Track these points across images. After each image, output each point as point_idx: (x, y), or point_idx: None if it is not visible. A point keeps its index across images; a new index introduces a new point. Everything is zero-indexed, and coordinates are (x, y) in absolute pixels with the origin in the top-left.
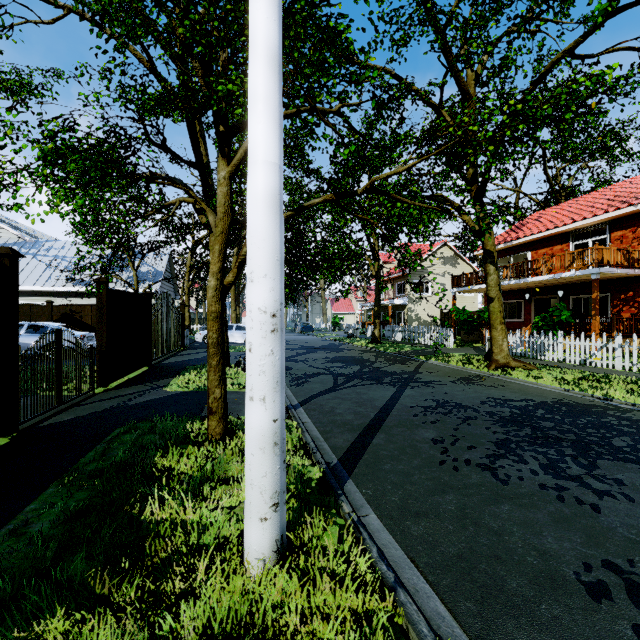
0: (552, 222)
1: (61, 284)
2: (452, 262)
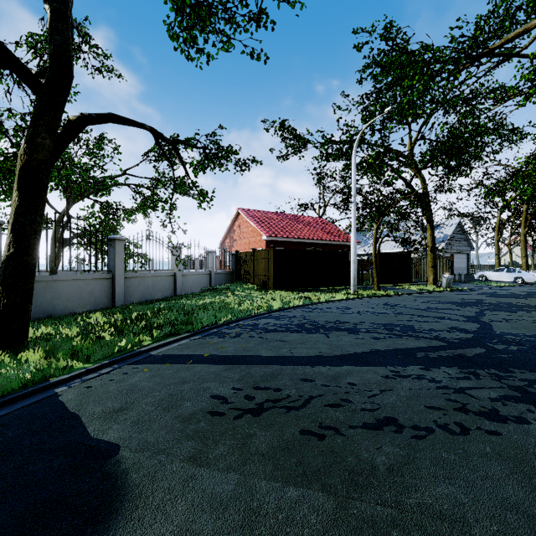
0: None
1: (398, 248)
2: None
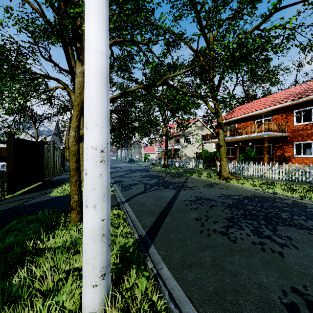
0: (246, 110)
1: None
2: (201, 128)
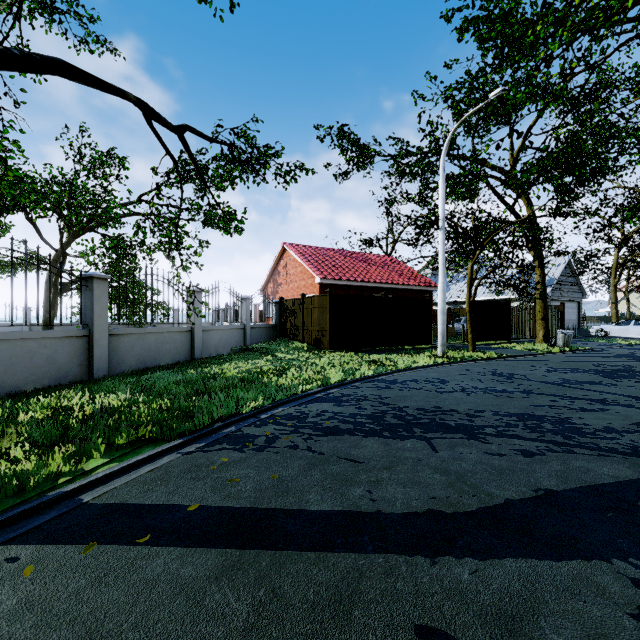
0: None
1: (489, 295)
2: None
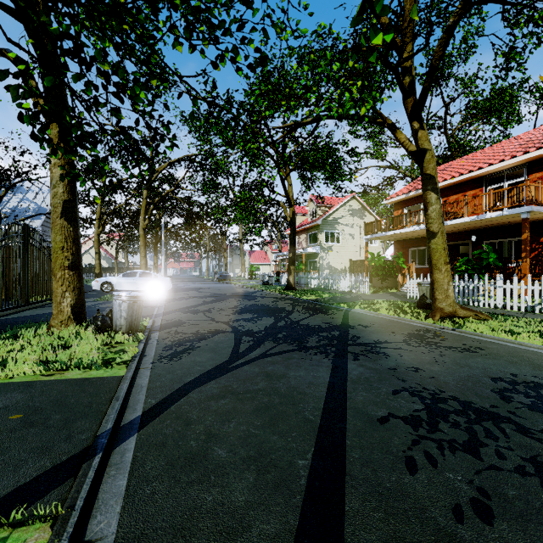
0: (464, 168)
1: None
2: (360, 214)
